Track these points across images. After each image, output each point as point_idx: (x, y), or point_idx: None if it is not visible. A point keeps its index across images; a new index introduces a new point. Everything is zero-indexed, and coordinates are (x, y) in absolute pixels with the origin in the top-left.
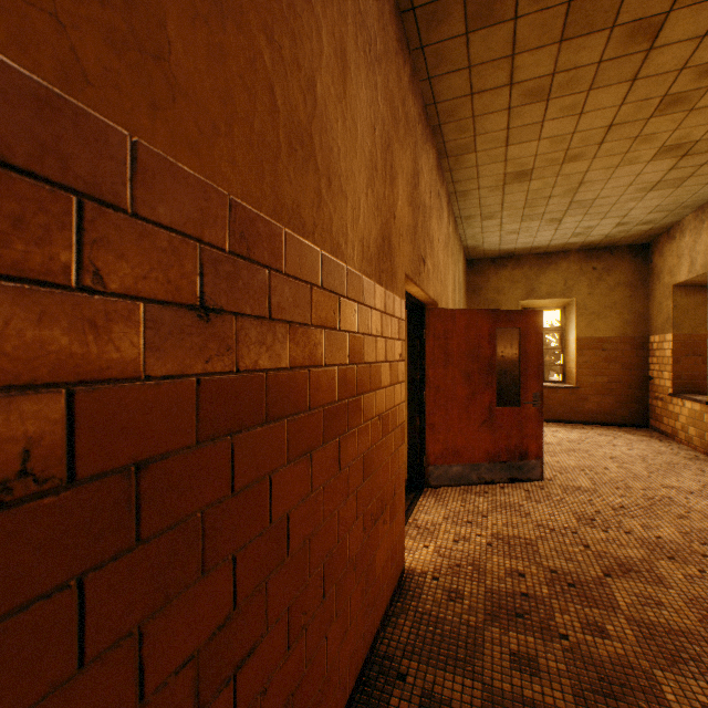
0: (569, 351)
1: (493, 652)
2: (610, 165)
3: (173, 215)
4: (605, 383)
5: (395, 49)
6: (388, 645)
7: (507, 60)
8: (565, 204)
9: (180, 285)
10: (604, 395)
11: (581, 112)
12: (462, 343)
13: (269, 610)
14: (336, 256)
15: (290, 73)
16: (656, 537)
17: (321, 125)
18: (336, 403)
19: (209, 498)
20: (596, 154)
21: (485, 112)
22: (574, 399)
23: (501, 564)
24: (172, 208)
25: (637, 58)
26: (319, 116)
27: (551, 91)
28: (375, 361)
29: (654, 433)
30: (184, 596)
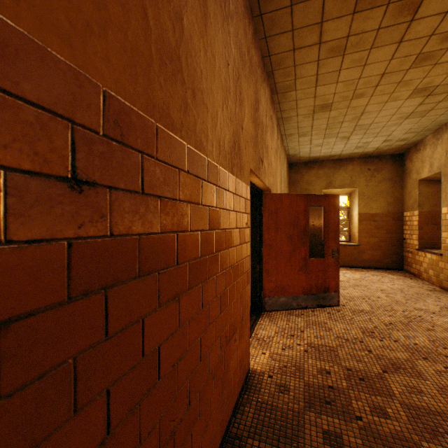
0: (353, 222)
1: (311, 431)
2: (381, 101)
3: (40, 93)
4: (376, 242)
5: (243, 12)
6: (238, 428)
7: (317, 25)
8: (352, 127)
9: (49, 158)
10: (375, 250)
11: (365, 64)
12: (287, 216)
13: (142, 426)
14: (199, 150)
15: (161, 2)
16: (414, 343)
17: (187, 50)
18: (199, 258)
19: (82, 345)
20: (373, 93)
21: (302, 62)
22: (356, 252)
23: (314, 365)
24: (39, 87)
25: (403, 26)
26: (185, 43)
27: (346, 48)
28: (229, 227)
29: (406, 273)
30: (53, 437)
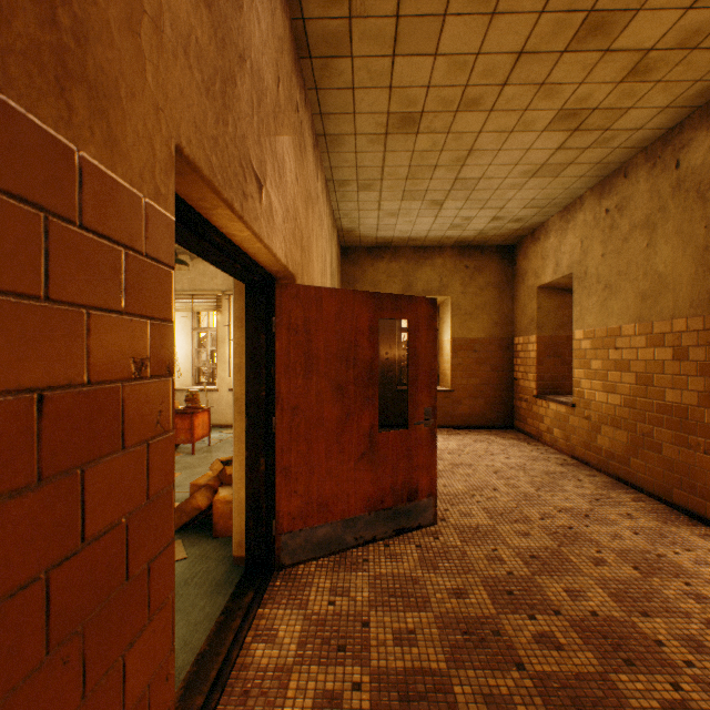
0: (443, 352)
1: None
2: (505, 127)
3: None
4: (477, 385)
5: None
6: None
7: None
8: (450, 180)
9: None
10: (476, 397)
11: (494, 10)
12: (333, 340)
13: None
14: None
15: None
16: (591, 612)
17: None
18: None
19: None
20: (496, 104)
21: None
22: (449, 403)
23: None
24: None
25: None
26: None
27: None
28: None
29: (520, 434)
30: None
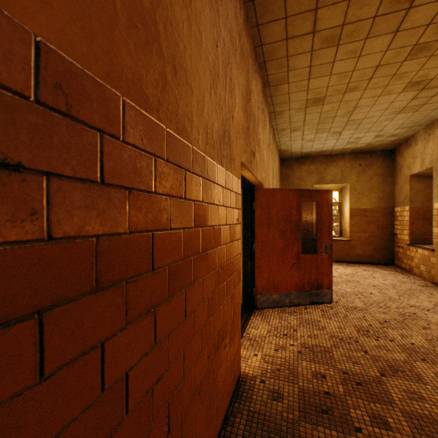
0: (344, 217)
1: None
2: (375, 95)
3: None
4: (367, 237)
5: None
6: None
7: (312, 12)
8: (344, 121)
9: None
10: (366, 245)
11: (359, 55)
12: (279, 211)
13: None
14: (182, 136)
15: None
16: (411, 343)
17: (166, 17)
18: (182, 260)
19: None
20: (367, 86)
21: (295, 53)
22: (348, 248)
23: (309, 368)
24: None
25: (400, 14)
26: (164, 8)
27: (340, 38)
28: (217, 224)
29: (397, 268)
30: None
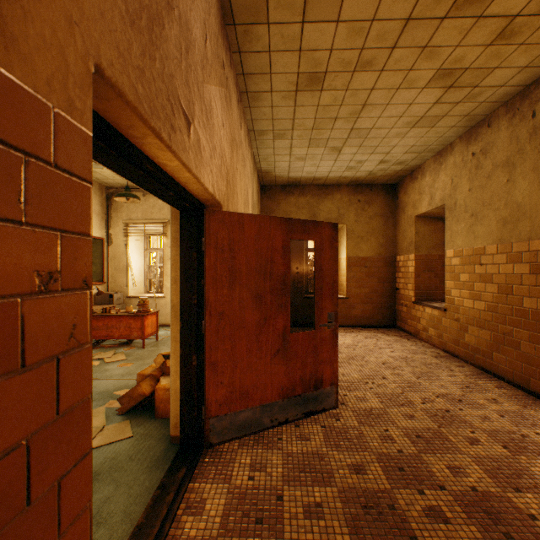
0: (341, 267)
1: None
2: (393, 85)
3: None
4: (367, 293)
5: None
6: None
7: None
8: (347, 130)
9: None
10: (366, 303)
11: None
12: (253, 257)
13: None
14: None
15: None
16: (471, 487)
17: None
18: None
19: None
20: (386, 64)
21: None
22: (345, 307)
23: None
24: None
25: None
26: None
27: None
28: None
29: (401, 332)
30: None
